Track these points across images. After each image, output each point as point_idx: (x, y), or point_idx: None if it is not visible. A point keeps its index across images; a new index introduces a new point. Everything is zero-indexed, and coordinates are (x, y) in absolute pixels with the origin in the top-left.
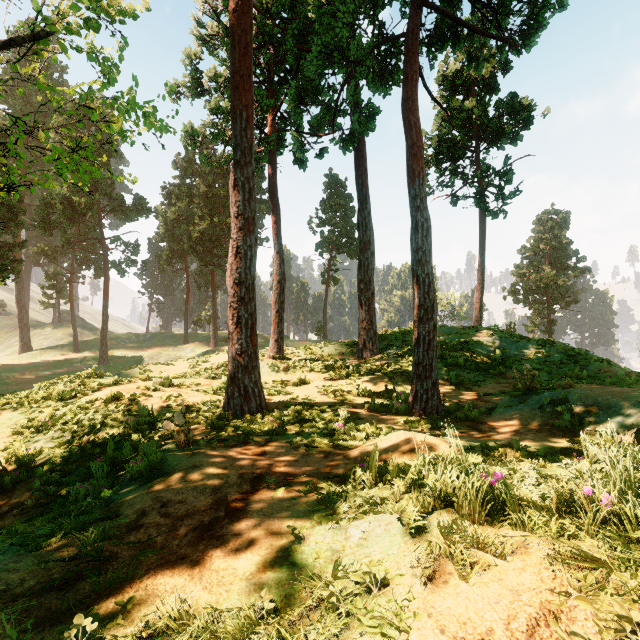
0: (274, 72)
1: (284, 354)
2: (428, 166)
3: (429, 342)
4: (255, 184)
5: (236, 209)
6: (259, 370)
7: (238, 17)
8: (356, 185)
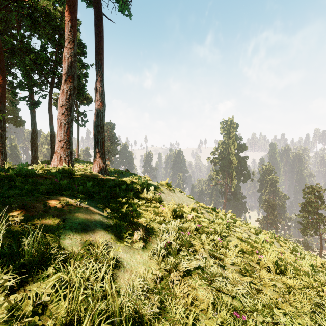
0: None
1: None
2: None
3: None
4: None
5: (1, 125)
6: None
7: (3, 81)
8: (30, 111)
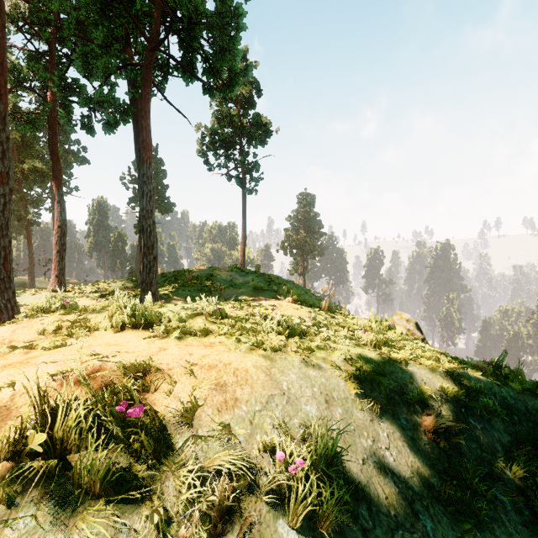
0: (56, 49)
1: (71, 289)
2: (209, 150)
3: (150, 268)
4: (62, 134)
5: None
6: (14, 291)
7: None
8: (136, 156)
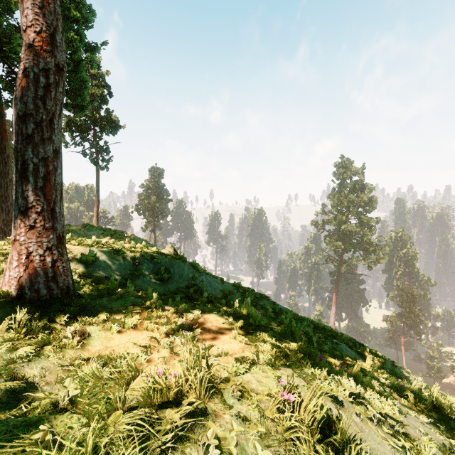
0: None
1: None
2: (66, 130)
3: None
4: None
5: None
6: None
7: None
8: None
